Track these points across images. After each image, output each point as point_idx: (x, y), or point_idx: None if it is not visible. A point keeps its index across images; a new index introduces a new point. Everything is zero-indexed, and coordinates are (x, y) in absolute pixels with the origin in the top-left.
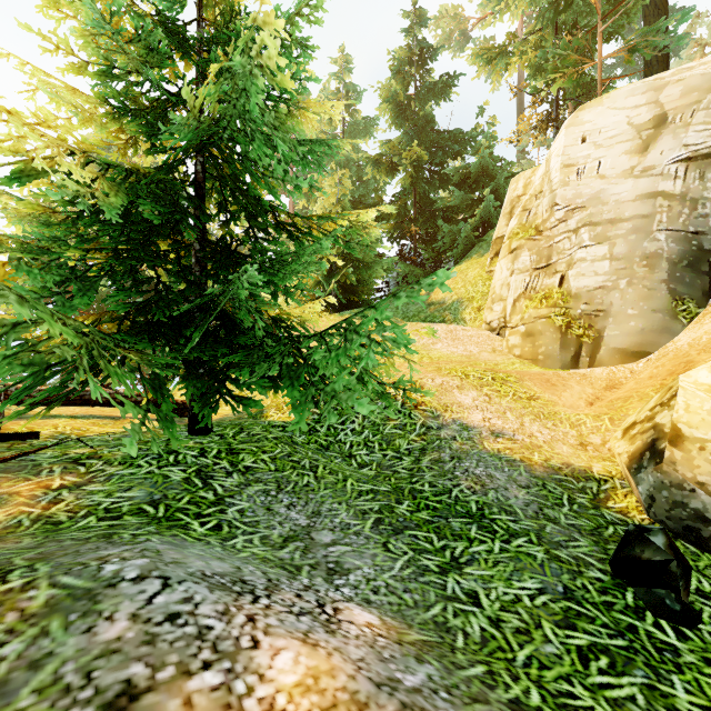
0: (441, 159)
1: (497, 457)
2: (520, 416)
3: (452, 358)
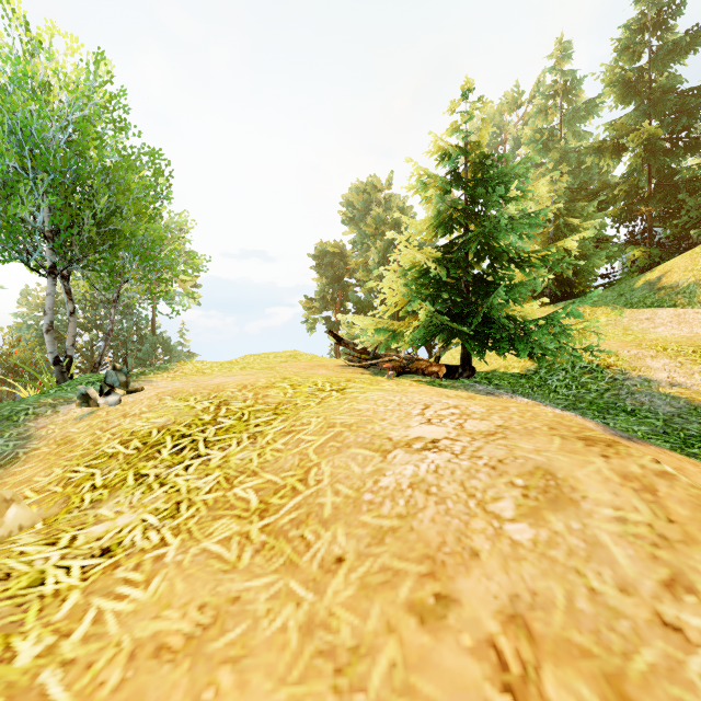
0: (686, 123)
1: (664, 395)
2: None
3: (669, 339)
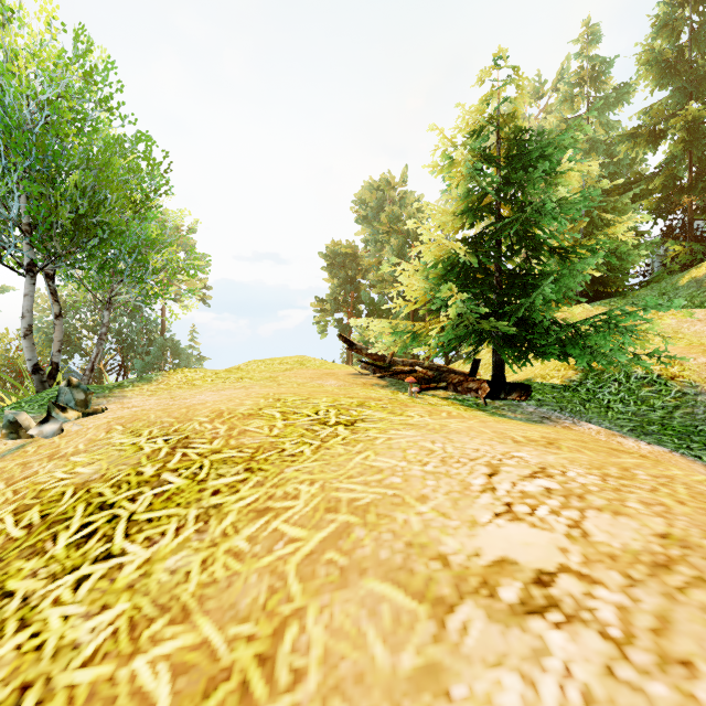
0: None
1: None
2: None
3: None
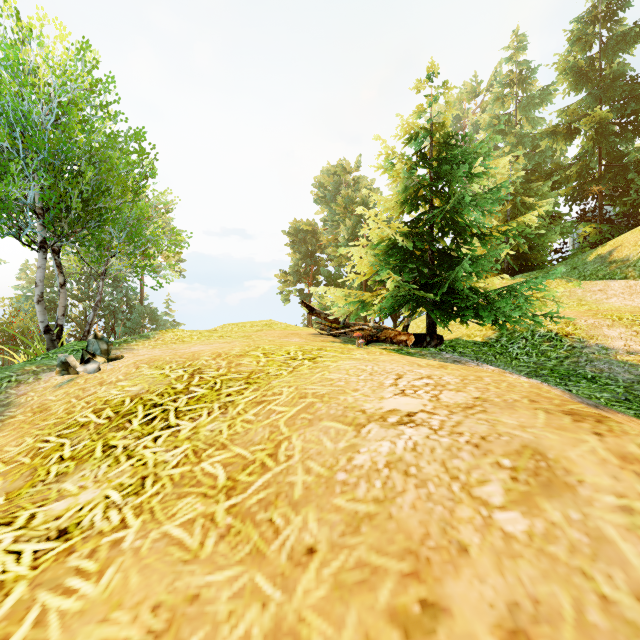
0: (635, 108)
1: (622, 362)
2: None
3: (622, 309)
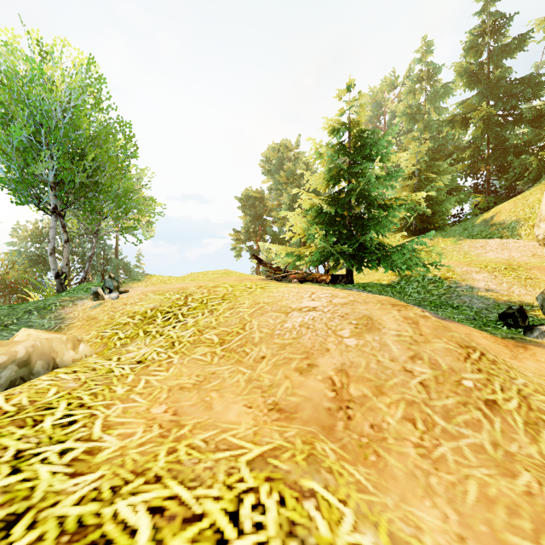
0: (514, 104)
1: (480, 297)
2: (512, 285)
3: (493, 260)
